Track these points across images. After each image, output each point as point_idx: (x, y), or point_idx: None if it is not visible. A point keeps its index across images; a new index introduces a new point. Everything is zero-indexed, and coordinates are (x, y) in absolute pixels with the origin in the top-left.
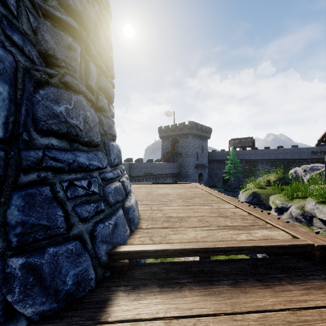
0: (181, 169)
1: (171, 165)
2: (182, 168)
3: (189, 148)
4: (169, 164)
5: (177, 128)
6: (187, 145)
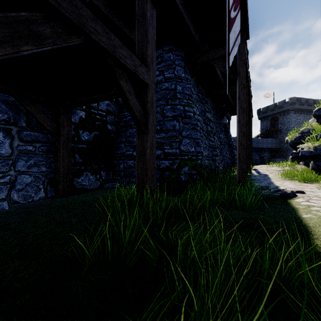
0: (280, 145)
1: (269, 141)
2: (282, 144)
3: (290, 123)
4: (266, 140)
5: (276, 107)
6: (287, 121)
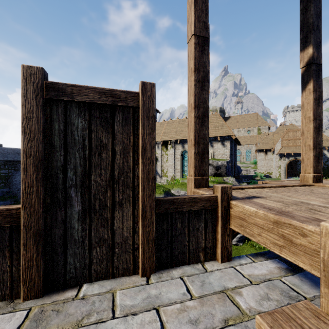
0: None
1: None
2: None
3: None
4: None
5: None
6: None
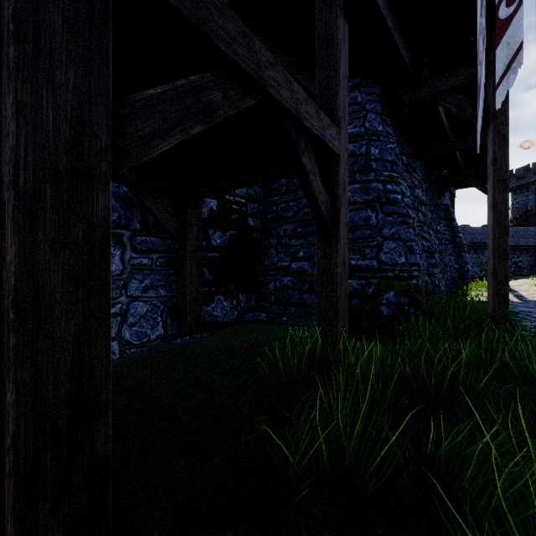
0: None
1: (531, 232)
2: None
3: None
4: (525, 230)
5: None
6: None
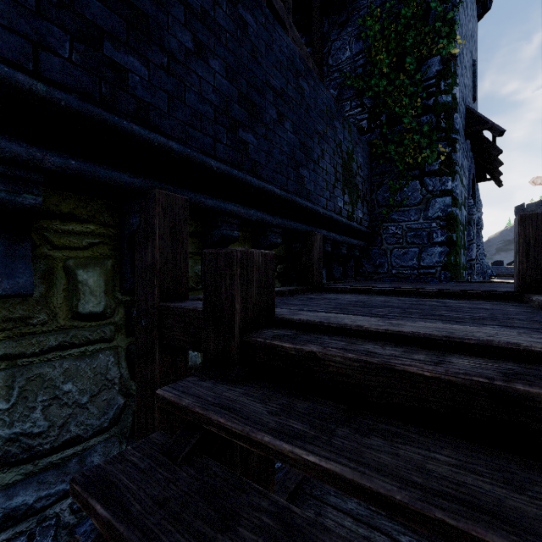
0: None
1: None
2: None
3: None
4: None
5: None
6: None
